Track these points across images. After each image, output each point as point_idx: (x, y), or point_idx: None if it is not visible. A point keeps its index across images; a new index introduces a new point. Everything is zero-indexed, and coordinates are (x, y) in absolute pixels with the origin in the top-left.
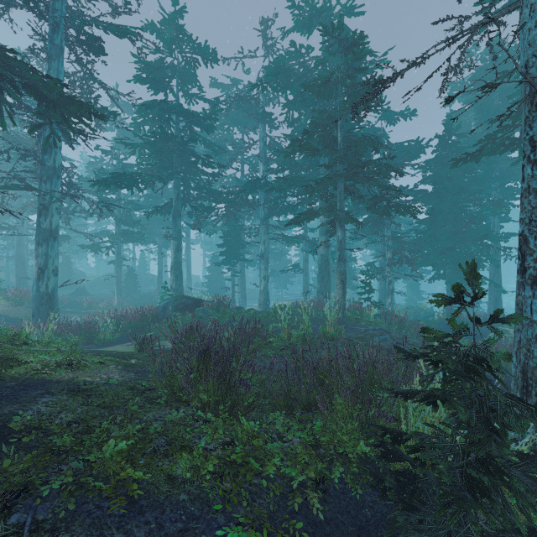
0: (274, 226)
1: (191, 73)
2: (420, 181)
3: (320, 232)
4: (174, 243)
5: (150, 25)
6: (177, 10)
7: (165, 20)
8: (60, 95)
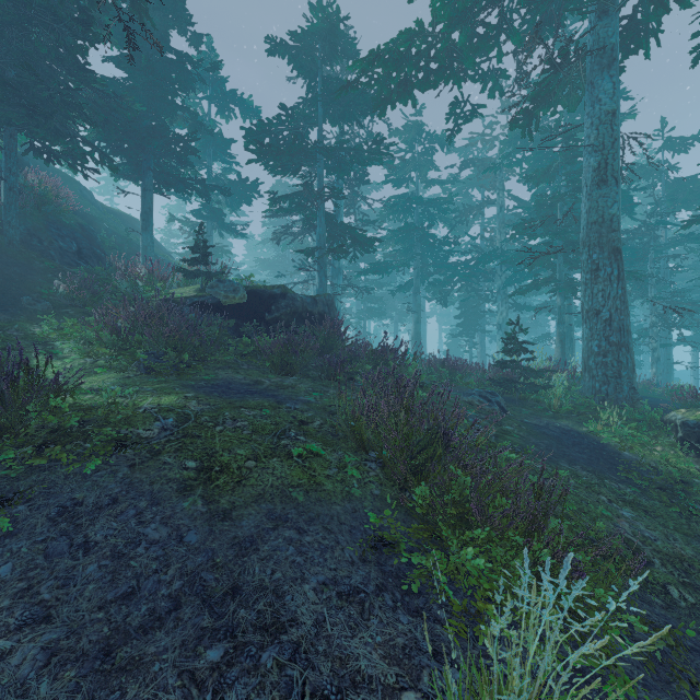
0: None
1: (429, 161)
2: None
3: None
4: (415, 316)
5: (395, 132)
6: (417, 112)
7: (408, 128)
8: (365, 238)
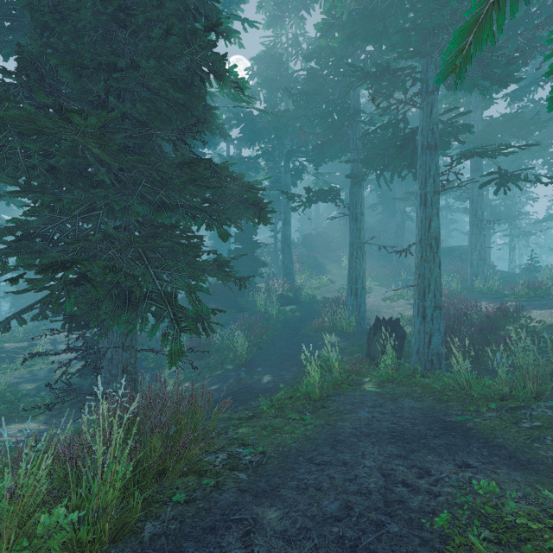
0: None
1: None
2: None
3: None
4: None
5: None
6: None
7: None
8: (510, 217)
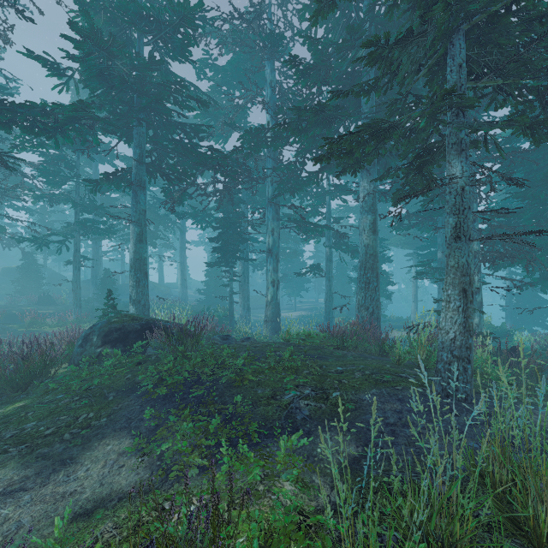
0: (287, 206)
1: None
2: (506, 138)
3: (362, 209)
4: (135, 230)
5: None
6: None
7: None
8: None
